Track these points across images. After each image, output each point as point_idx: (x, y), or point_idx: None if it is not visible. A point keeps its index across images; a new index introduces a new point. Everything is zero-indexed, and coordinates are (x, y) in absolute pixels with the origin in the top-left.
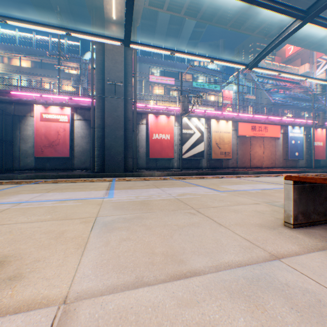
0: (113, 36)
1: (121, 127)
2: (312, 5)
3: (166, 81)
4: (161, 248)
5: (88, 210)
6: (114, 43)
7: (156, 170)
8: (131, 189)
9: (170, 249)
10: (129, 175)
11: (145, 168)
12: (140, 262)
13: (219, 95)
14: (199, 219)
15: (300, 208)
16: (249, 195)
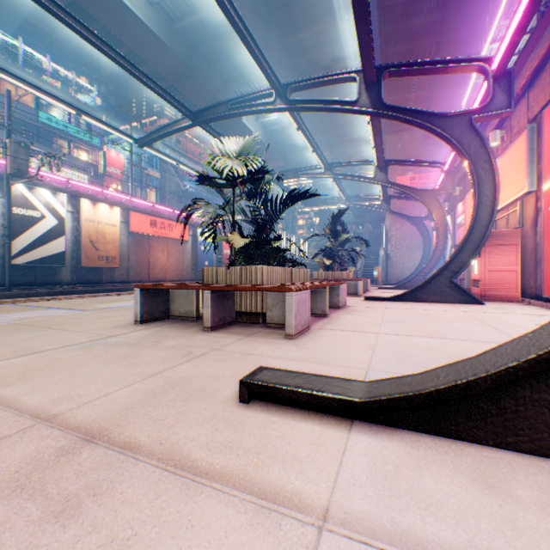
0: None
1: None
2: (201, 112)
3: None
4: (9, 349)
5: None
6: None
7: None
8: None
9: (20, 348)
10: None
11: None
12: None
13: (100, 156)
14: (52, 332)
15: (147, 308)
16: (123, 310)
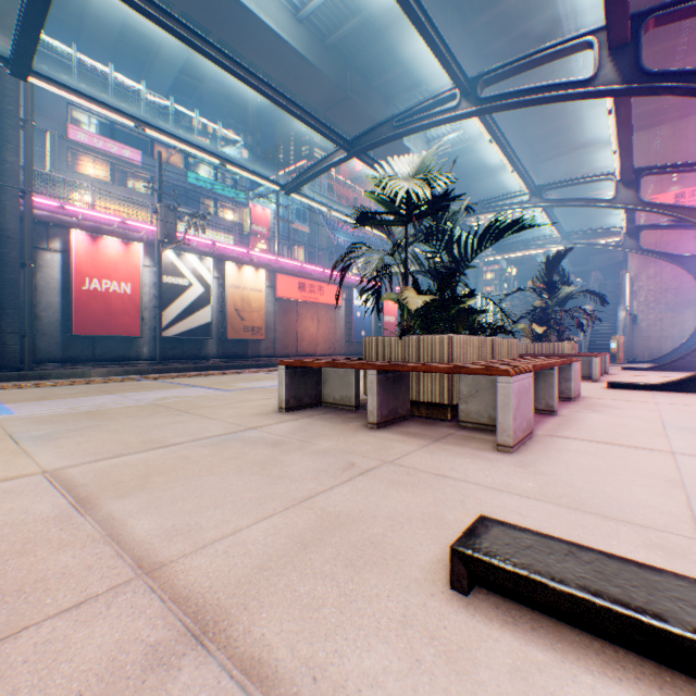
0: None
1: None
2: (358, 139)
3: (121, 152)
4: (139, 439)
5: None
6: None
7: (93, 364)
8: (50, 399)
9: (150, 438)
10: (9, 378)
11: (60, 360)
12: (116, 449)
13: (246, 213)
14: (187, 418)
15: (293, 392)
16: (266, 392)
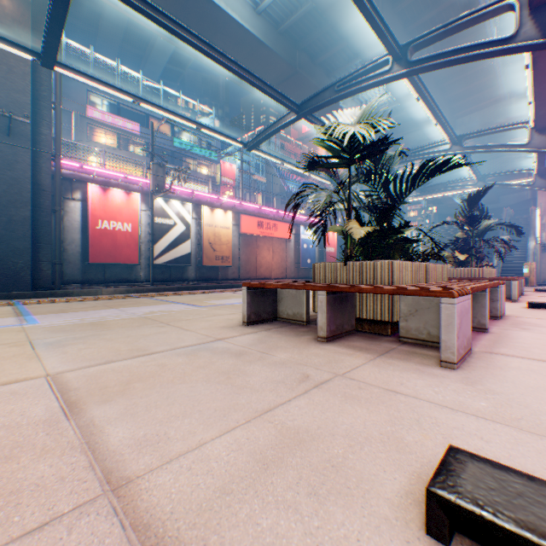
0: (4, 16)
1: (26, 202)
2: (305, 103)
3: (125, 125)
4: (127, 347)
5: (8, 337)
6: (18, 53)
7: (104, 285)
8: (67, 312)
9: (136, 347)
10: (44, 295)
11: (80, 281)
12: (108, 355)
13: (217, 168)
14: (167, 329)
15: (253, 309)
16: (232, 308)
